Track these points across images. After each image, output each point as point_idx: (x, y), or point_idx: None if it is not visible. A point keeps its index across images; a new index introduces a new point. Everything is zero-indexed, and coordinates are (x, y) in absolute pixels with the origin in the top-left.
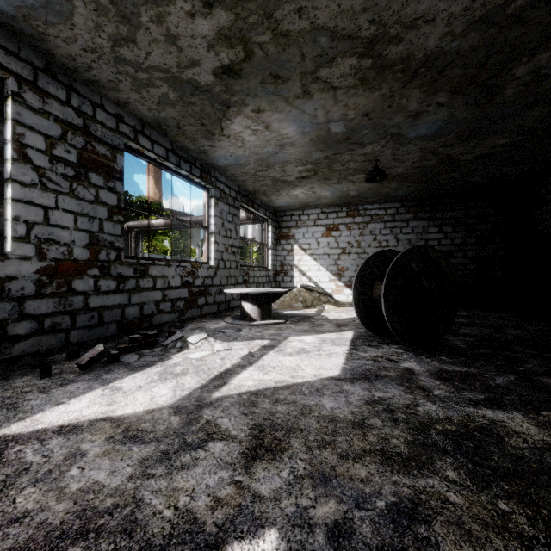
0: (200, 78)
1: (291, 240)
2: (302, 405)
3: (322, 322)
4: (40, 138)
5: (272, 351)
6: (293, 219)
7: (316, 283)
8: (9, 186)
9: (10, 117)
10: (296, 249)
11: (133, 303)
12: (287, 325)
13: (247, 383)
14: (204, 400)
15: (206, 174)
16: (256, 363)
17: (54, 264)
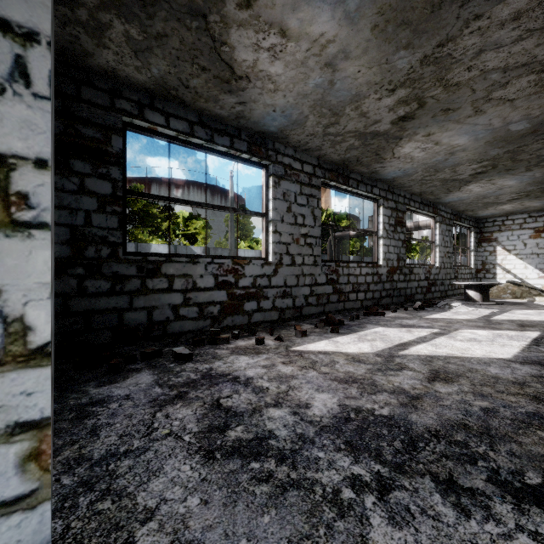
0: (459, 177)
1: (493, 243)
2: (537, 323)
3: (536, 306)
4: (387, 218)
5: (506, 313)
6: (495, 224)
7: (522, 280)
8: (381, 240)
9: (381, 214)
10: (499, 250)
11: (408, 287)
12: (505, 305)
13: (503, 318)
14: (487, 319)
15: (435, 209)
16: (500, 315)
17: (389, 269)
